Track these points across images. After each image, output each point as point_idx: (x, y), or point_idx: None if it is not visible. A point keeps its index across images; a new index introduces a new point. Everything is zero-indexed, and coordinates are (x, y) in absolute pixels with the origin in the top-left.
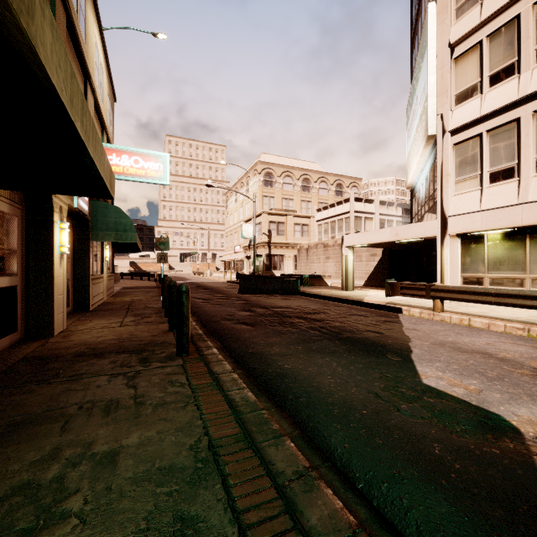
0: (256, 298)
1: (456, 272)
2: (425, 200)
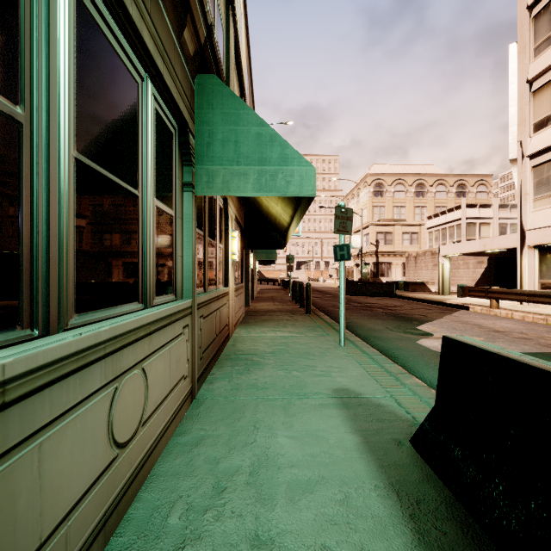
0: (356, 298)
1: (533, 278)
2: None
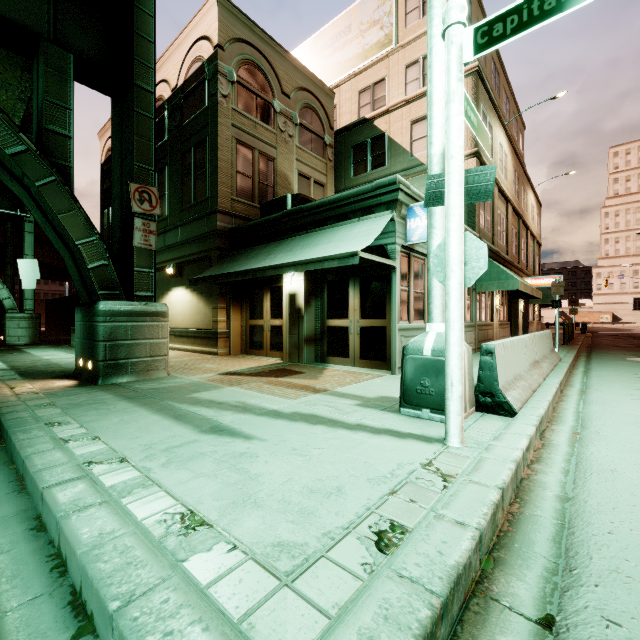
0: None
1: None
2: None
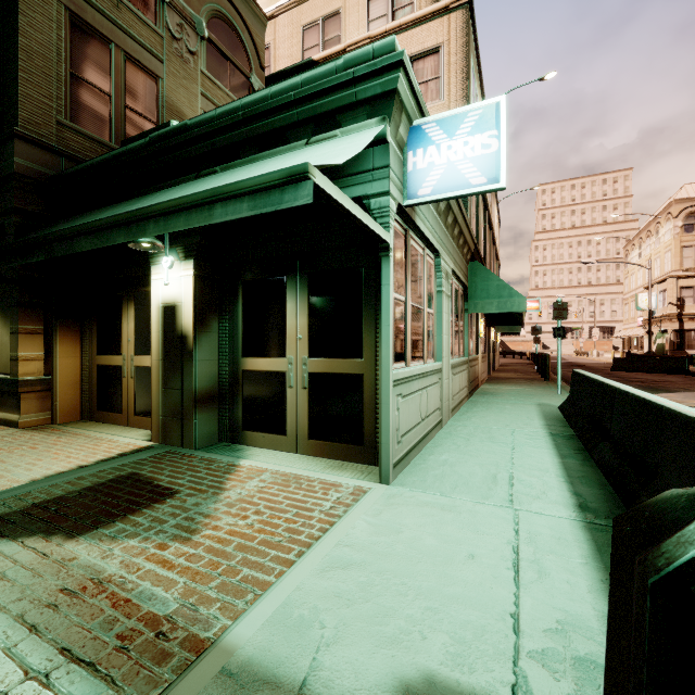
0: (624, 374)
1: None
2: None
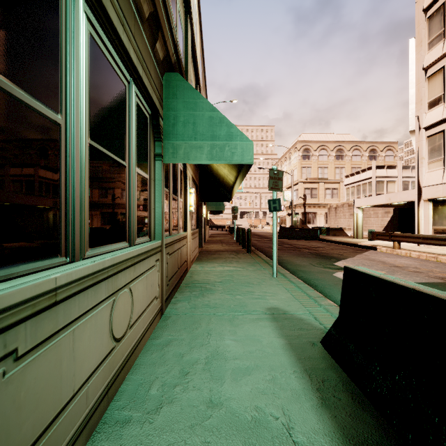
0: (288, 241)
1: (427, 225)
2: None
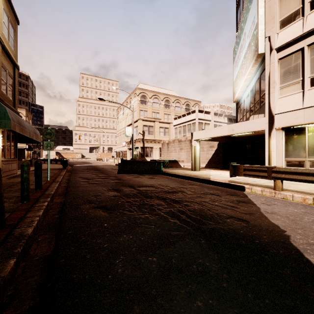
0: (129, 177)
1: (281, 157)
2: (251, 106)
